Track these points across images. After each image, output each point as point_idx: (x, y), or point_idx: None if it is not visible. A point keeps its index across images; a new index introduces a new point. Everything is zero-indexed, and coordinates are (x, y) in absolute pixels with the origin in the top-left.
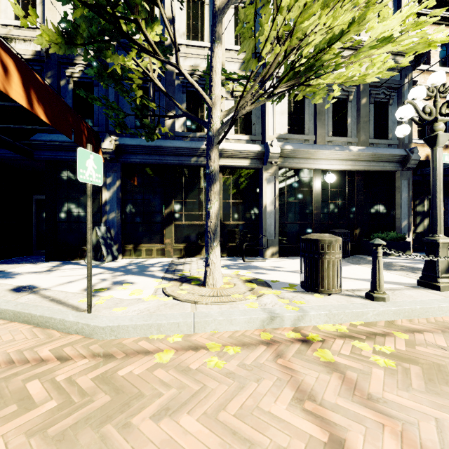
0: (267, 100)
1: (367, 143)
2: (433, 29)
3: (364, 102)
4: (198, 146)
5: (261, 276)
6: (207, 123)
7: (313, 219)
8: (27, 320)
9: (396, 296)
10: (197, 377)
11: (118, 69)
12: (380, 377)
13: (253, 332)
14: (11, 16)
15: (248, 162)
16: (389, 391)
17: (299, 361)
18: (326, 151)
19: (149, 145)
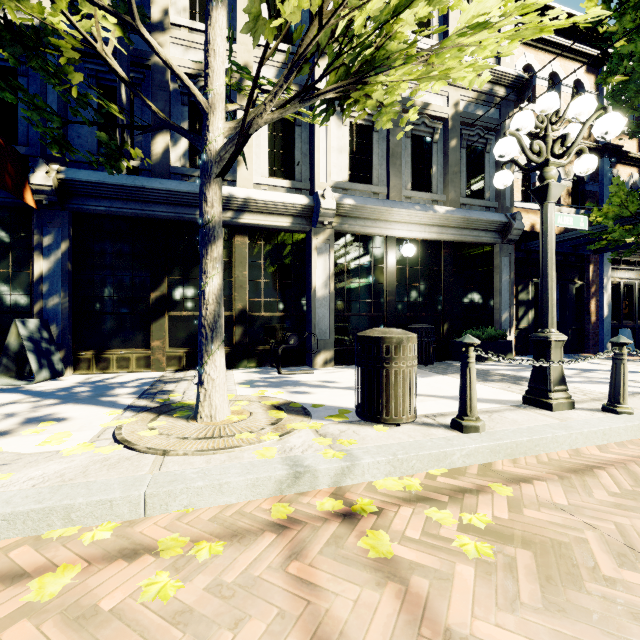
0: (300, 106)
1: (458, 203)
2: (539, 57)
3: (454, 145)
4: None
5: (299, 398)
6: (201, 139)
7: (384, 309)
8: None
9: (495, 422)
10: (105, 632)
11: (12, 12)
12: (468, 582)
13: (261, 504)
14: None
15: (289, 221)
16: (483, 617)
17: (331, 563)
18: (403, 211)
19: (121, 184)
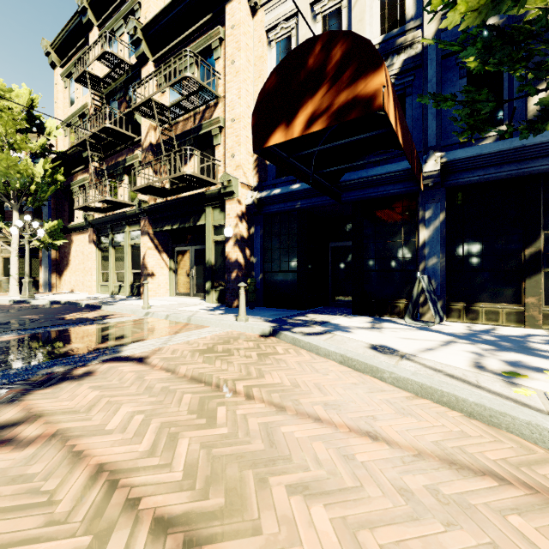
0: None
1: None
2: None
3: None
4: None
5: None
6: None
7: None
8: (447, 402)
9: None
10: None
11: None
12: None
13: None
14: None
15: None
16: None
17: None
18: None
19: (498, 151)
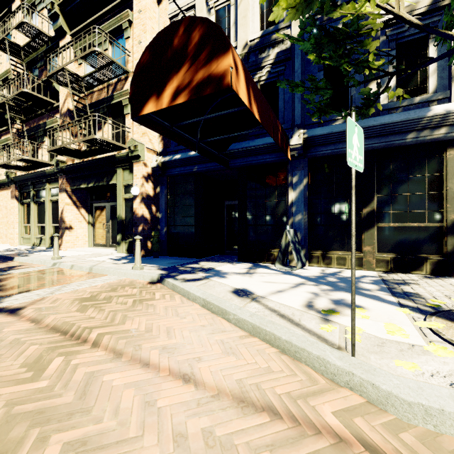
0: None
1: None
2: None
3: None
4: (420, 116)
5: None
6: None
7: None
8: (269, 340)
9: None
10: None
11: (373, 2)
12: None
13: None
14: None
15: None
16: None
17: None
18: None
19: (344, 130)
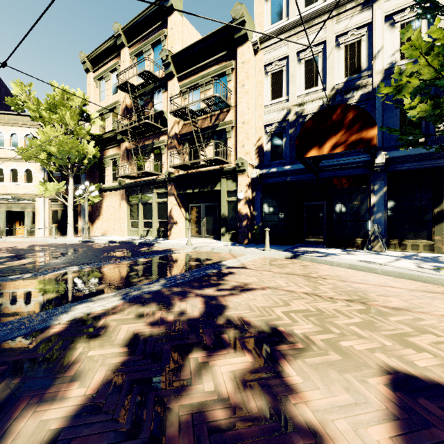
0: None
1: None
2: None
3: None
4: None
5: None
6: None
7: None
8: (413, 278)
9: None
10: None
11: None
12: None
13: None
14: (302, 88)
15: None
16: None
17: None
18: None
19: (419, 153)
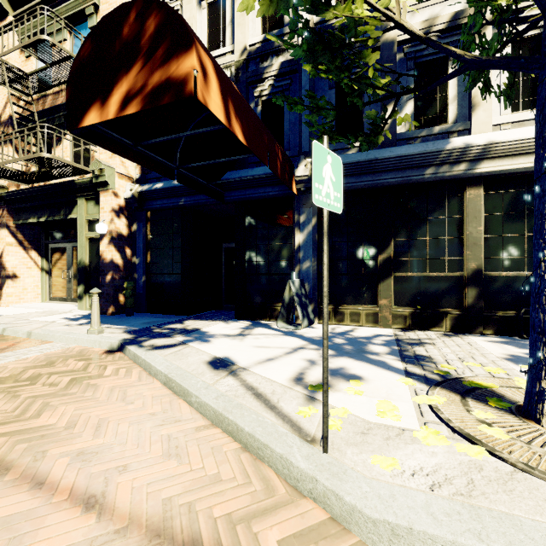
0: None
1: None
2: None
3: None
4: (439, 148)
5: None
6: (539, 58)
7: None
8: (232, 431)
9: None
10: None
11: (360, 0)
12: None
13: None
14: None
15: None
16: None
17: None
18: None
19: (357, 161)
